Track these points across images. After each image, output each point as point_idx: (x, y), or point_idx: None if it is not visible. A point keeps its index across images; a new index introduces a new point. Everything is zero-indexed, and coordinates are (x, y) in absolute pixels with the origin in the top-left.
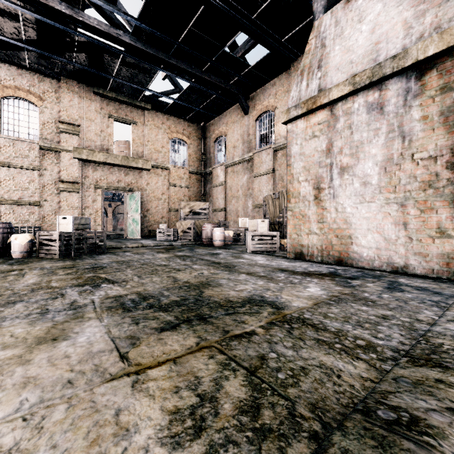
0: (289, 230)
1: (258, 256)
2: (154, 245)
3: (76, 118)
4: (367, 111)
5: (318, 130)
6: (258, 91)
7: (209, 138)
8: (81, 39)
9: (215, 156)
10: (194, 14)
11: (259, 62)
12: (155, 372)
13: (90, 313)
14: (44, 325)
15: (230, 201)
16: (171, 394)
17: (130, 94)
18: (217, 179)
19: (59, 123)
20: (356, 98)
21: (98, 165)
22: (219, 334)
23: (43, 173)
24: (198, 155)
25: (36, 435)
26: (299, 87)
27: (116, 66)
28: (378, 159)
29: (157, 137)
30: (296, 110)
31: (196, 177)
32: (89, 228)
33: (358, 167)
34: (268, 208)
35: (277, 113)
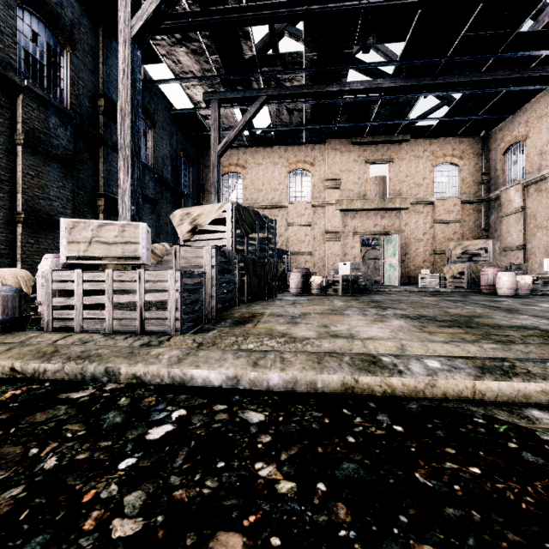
0: None
1: None
2: (418, 291)
3: (338, 172)
4: None
5: None
6: None
7: (494, 150)
8: (345, 103)
9: (504, 173)
10: (467, 20)
11: None
12: (439, 334)
13: (391, 317)
14: (370, 317)
15: (532, 235)
16: (449, 338)
17: (386, 132)
18: (508, 205)
19: (324, 181)
20: None
21: (356, 213)
22: (482, 332)
23: (314, 227)
24: (476, 177)
25: (397, 335)
26: None
27: (374, 111)
28: None
29: (417, 169)
30: None
31: (473, 207)
32: (360, 272)
33: None
34: None
35: None
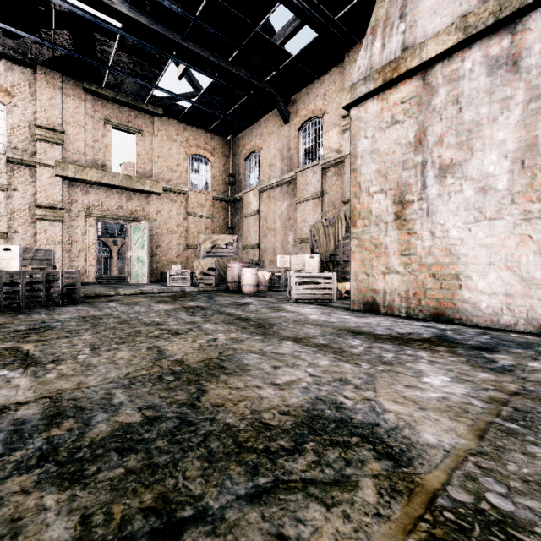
0: (354, 268)
1: (307, 307)
2: (159, 292)
3: (60, 122)
4: (489, 70)
5: (401, 113)
6: (302, 91)
7: (239, 155)
8: (61, 8)
9: (246, 178)
10: None
11: (303, 50)
12: None
13: None
14: None
15: (265, 235)
16: None
17: (133, 94)
18: (248, 208)
19: (35, 127)
20: (468, 54)
21: (91, 186)
22: None
23: (12, 195)
24: (225, 177)
25: None
26: (370, 51)
27: (112, 51)
28: (509, 148)
29: (170, 152)
30: (366, 84)
31: (222, 205)
32: (53, 266)
33: (472, 163)
34: (318, 240)
35: (326, 119)
